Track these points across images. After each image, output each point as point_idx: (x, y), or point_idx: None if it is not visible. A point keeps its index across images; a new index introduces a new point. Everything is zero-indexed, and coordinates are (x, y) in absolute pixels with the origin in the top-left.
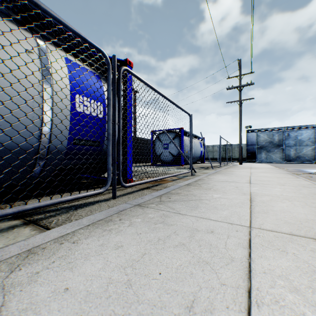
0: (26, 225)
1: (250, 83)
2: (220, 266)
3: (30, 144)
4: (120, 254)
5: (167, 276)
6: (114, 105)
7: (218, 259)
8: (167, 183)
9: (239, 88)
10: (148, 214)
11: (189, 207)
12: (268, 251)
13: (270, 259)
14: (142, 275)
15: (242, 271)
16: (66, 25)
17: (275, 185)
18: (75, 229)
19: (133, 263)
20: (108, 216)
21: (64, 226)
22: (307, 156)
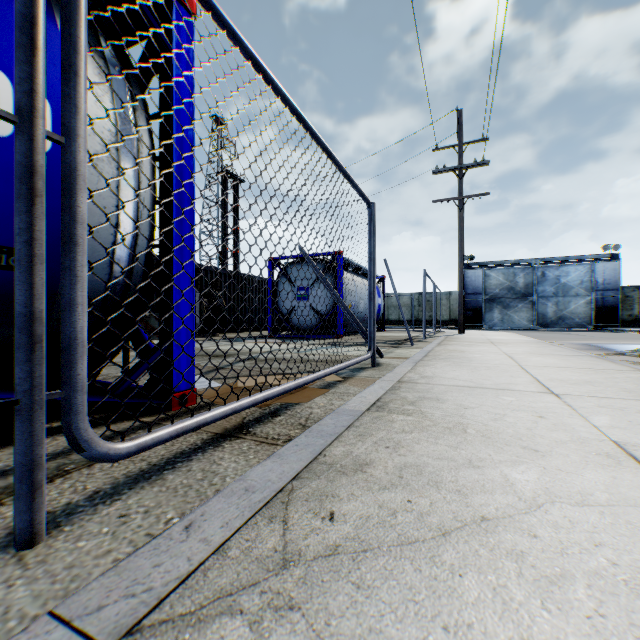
0: None
1: (482, 162)
2: None
3: None
4: None
5: None
6: (23, 25)
7: None
8: (311, 400)
9: (459, 171)
10: None
11: None
12: None
13: None
14: None
15: None
16: None
17: (638, 403)
18: None
19: None
20: None
21: None
22: (577, 317)
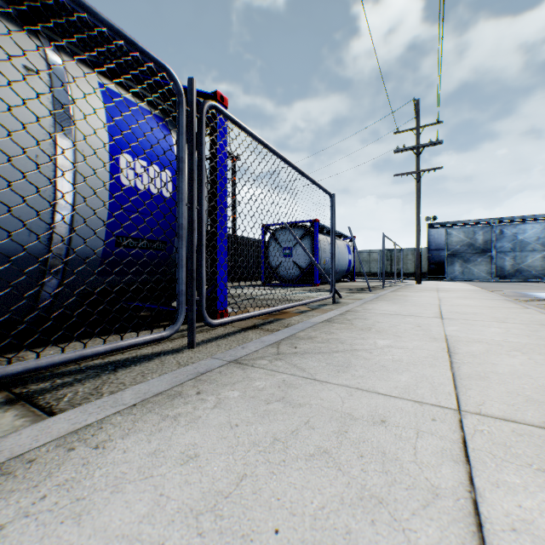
0: (10, 406)
1: (436, 141)
2: (411, 512)
3: (31, 246)
4: (191, 476)
5: (292, 538)
6: (190, 173)
7: (405, 492)
8: (290, 318)
9: (416, 149)
10: (255, 380)
11: (334, 365)
12: (510, 470)
13: (518, 491)
14: (236, 537)
15: (462, 526)
16: (94, 14)
17: (488, 323)
18: (106, 414)
19: (218, 501)
20: (175, 385)
21: (86, 408)
22: (534, 270)
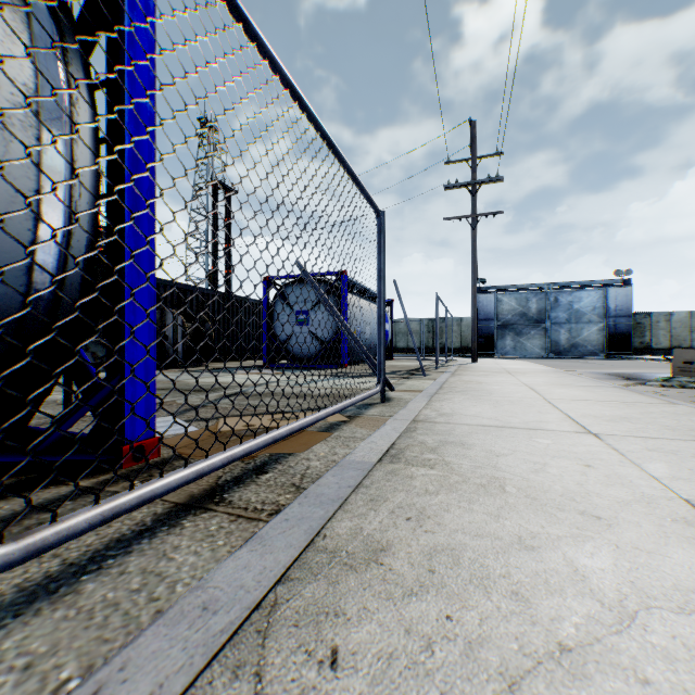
0: None
1: (496, 178)
2: None
3: None
4: None
5: None
6: None
7: None
8: (308, 449)
9: (472, 187)
10: None
11: None
12: None
13: None
14: None
15: None
16: None
17: (689, 445)
18: None
19: None
20: None
21: None
22: (590, 345)
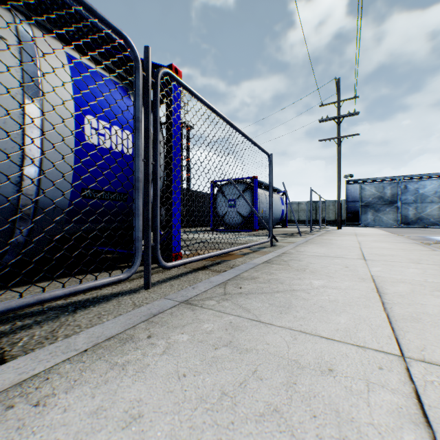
0: None
1: (353, 113)
2: None
3: (1, 197)
4: None
5: None
6: (146, 131)
7: None
8: (235, 259)
9: (337, 119)
10: (203, 322)
11: (276, 306)
12: None
13: None
14: None
15: None
16: None
17: (406, 264)
18: (56, 361)
19: None
20: (128, 328)
21: (37, 354)
22: (432, 218)
